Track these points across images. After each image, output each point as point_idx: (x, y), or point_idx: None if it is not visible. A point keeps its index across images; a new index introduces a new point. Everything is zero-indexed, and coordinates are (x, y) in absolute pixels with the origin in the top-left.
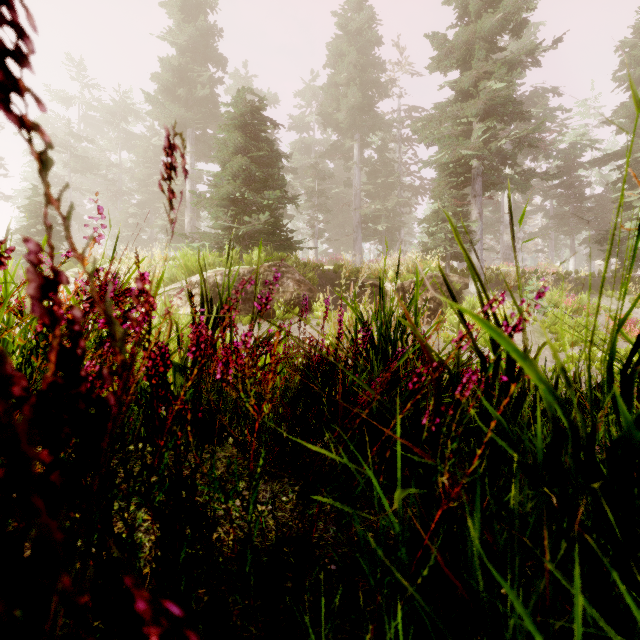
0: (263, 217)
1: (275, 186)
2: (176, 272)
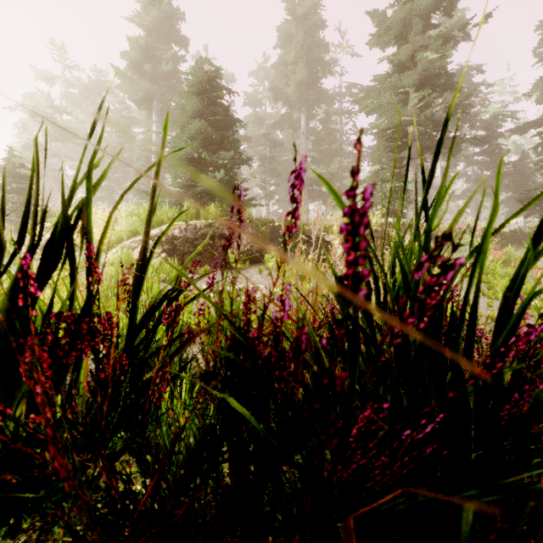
0: (218, 175)
1: (230, 148)
2: (138, 226)
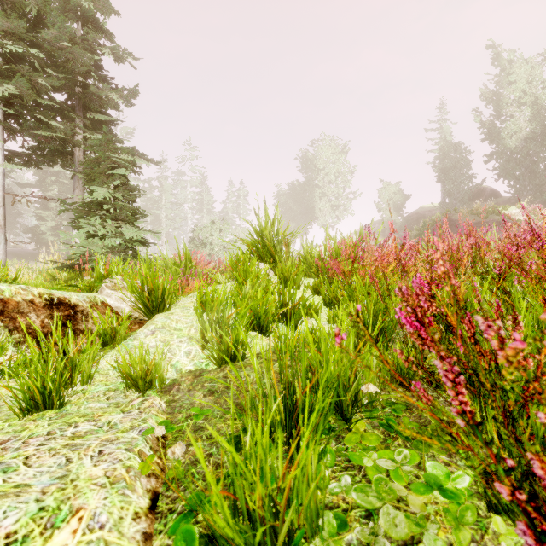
0: None
1: None
2: None
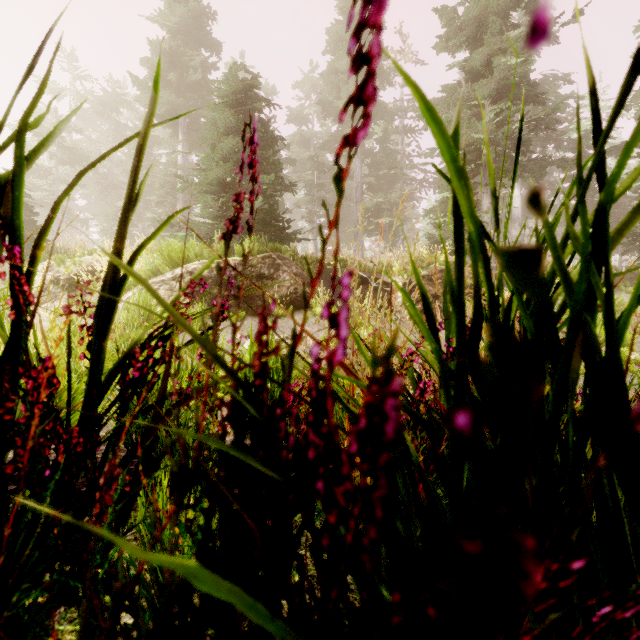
0: (256, 203)
1: (270, 171)
2: (160, 264)
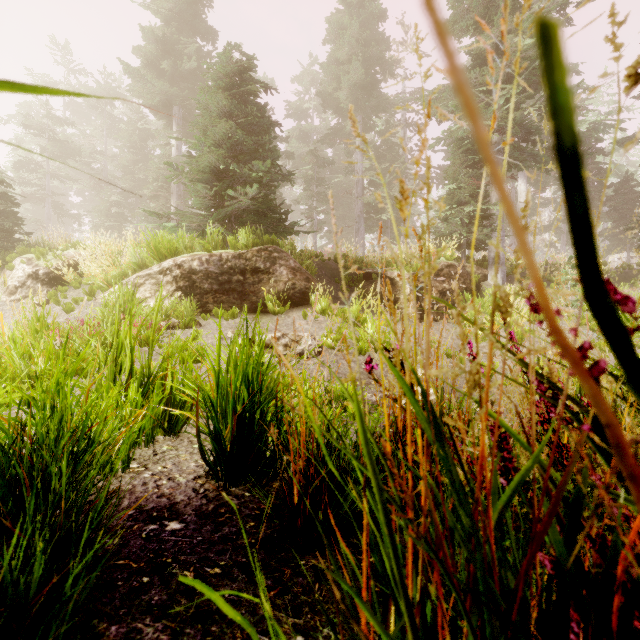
0: (250, 191)
1: (266, 158)
2: (148, 258)
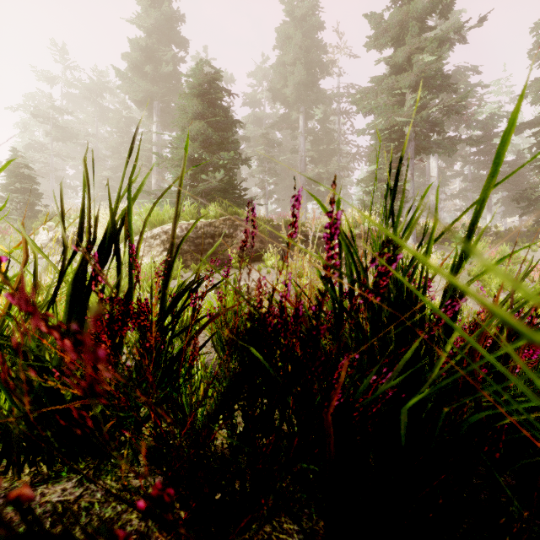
0: (218, 175)
1: (230, 148)
2: (140, 225)
